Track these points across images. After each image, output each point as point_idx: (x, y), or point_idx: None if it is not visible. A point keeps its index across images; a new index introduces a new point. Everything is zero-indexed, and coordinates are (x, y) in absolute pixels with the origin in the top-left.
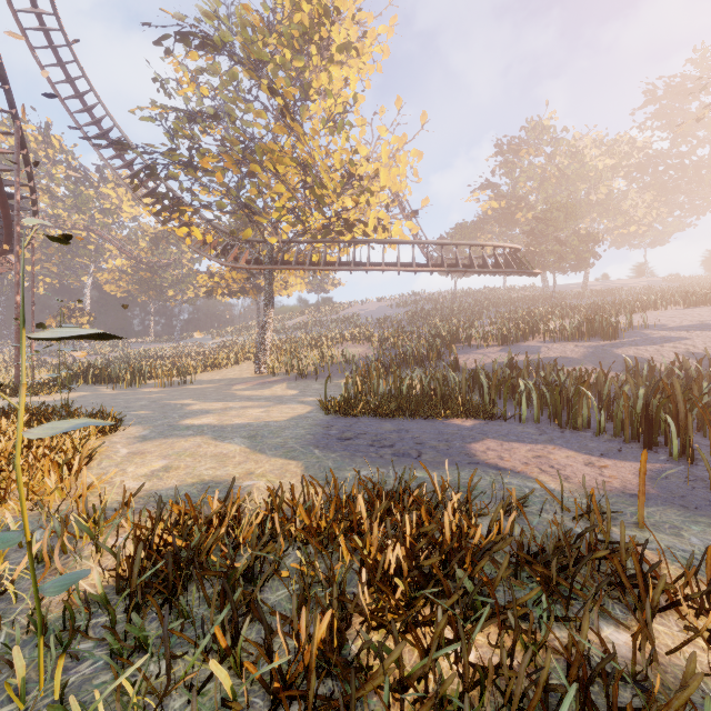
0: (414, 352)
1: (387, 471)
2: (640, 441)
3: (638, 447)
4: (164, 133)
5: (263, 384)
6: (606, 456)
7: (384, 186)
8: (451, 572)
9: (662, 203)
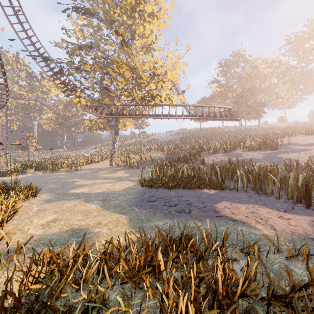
0: (183, 156)
1: (173, 222)
2: (301, 202)
3: (301, 206)
4: (66, 53)
5: (113, 171)
6: (287, 211)
7: (169, 78)
8: None
9: (293, 89)
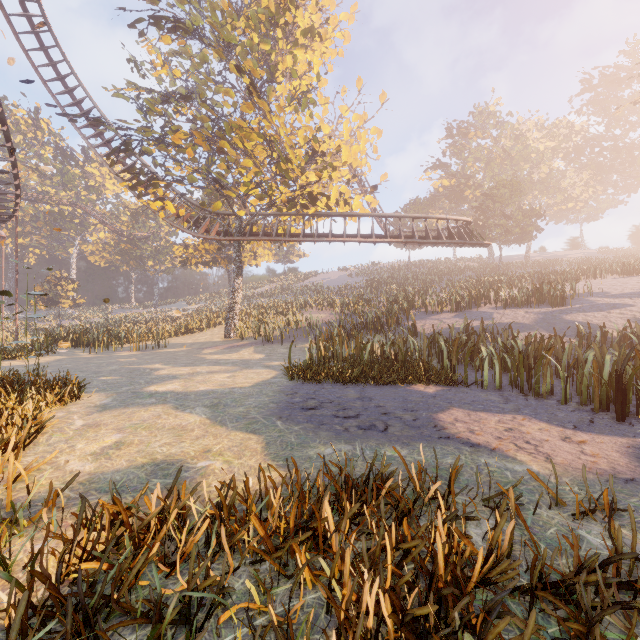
0: (374, 318)
1: (353, 448)
2: (608, 410)
3: (609, 417)
4: (137, 110)
5: (232, 348)
6: (579, 428)
7: (346, 161)
8: (451, 625)
9: (597, 182)
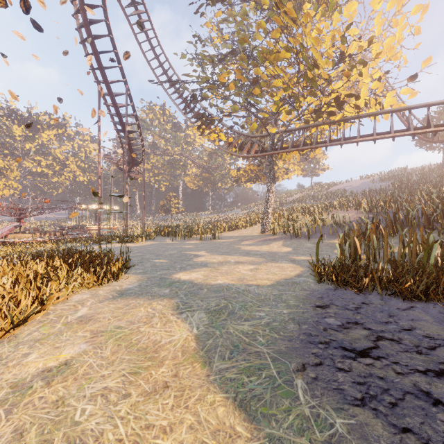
0: (418, 214)
1: None
2: None
3: None
4: (196, 65)
5: (264, 241)
6: None
7: (379, 52)
8: None
9: None
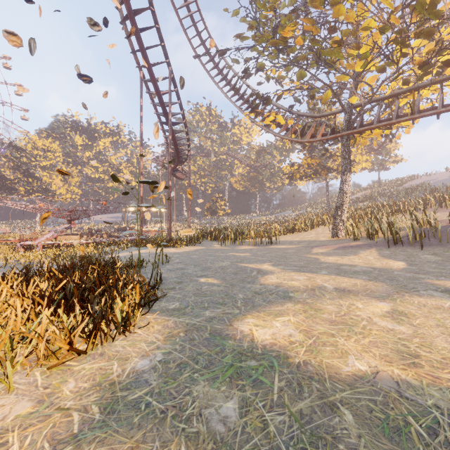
0: None
1: None
2: None
3: None
4: (252, 22)
5: (345, 249)
6: None
7: None
8: None
9: None
